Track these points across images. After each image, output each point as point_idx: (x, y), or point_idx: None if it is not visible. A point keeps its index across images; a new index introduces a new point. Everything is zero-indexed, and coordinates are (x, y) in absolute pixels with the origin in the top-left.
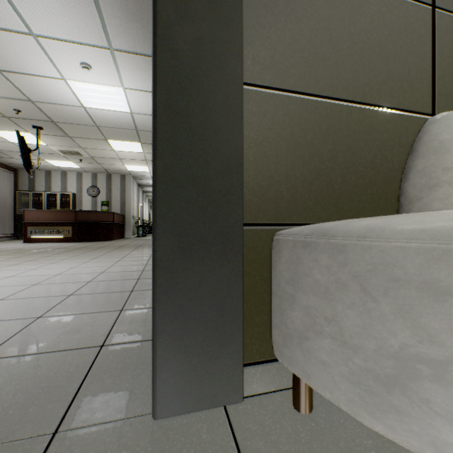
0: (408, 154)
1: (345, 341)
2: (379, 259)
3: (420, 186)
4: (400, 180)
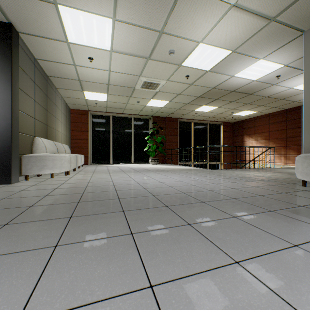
0: (33, 143)
1: (38, 166)
2: (41, 158)
3: (36, 149)
4: (32, 147)
